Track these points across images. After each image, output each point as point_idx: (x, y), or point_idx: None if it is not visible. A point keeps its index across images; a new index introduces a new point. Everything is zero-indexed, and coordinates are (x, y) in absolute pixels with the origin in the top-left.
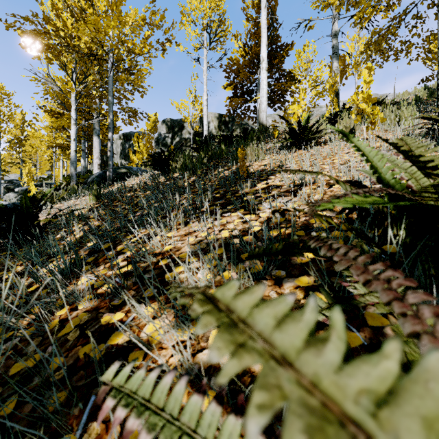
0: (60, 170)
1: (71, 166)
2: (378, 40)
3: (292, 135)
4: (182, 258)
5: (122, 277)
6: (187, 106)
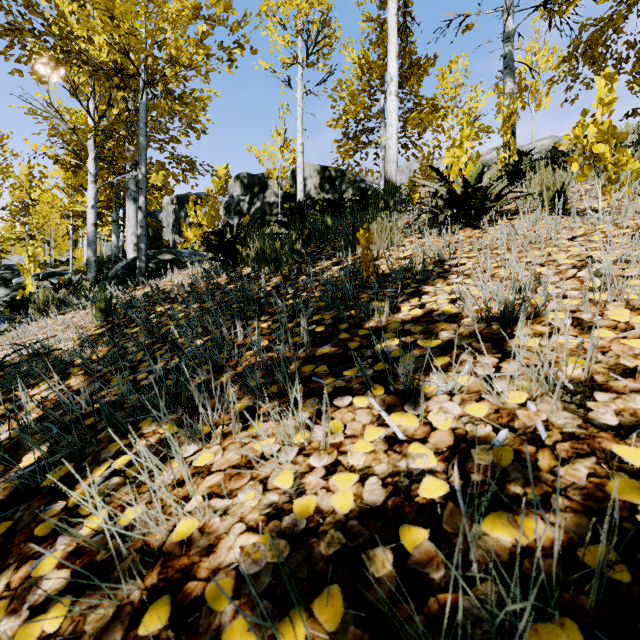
0: (83, 250)
1: (88, 248)
2: (592, 38)
3: (452, 202)
4: (212, 609)
5: None
6: (273, 154)
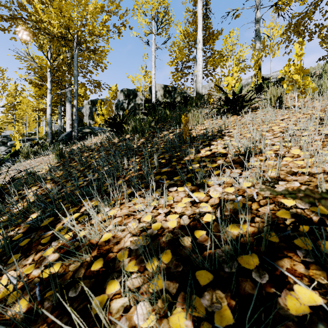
0: (43, 128)
1: (47, 126)
2: (297, 22)
3: (227, 102)
4: (120, 260)
5: (34, 302)
6: (139, 79)
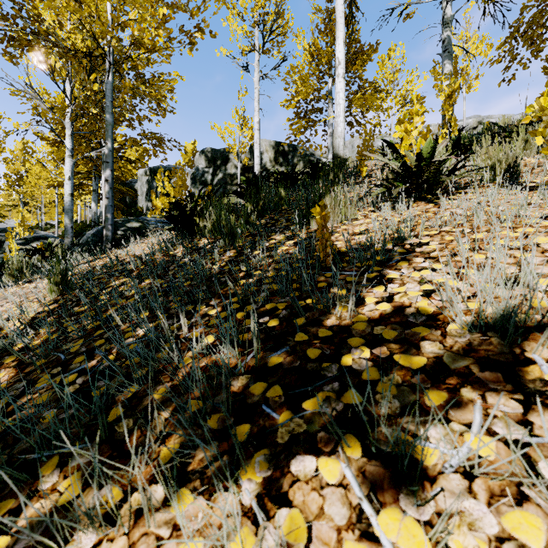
0: None
1: (65, 216)
2: (534, 18)
3: (405, 175)
4: None
5: None
6: (233, 131)
